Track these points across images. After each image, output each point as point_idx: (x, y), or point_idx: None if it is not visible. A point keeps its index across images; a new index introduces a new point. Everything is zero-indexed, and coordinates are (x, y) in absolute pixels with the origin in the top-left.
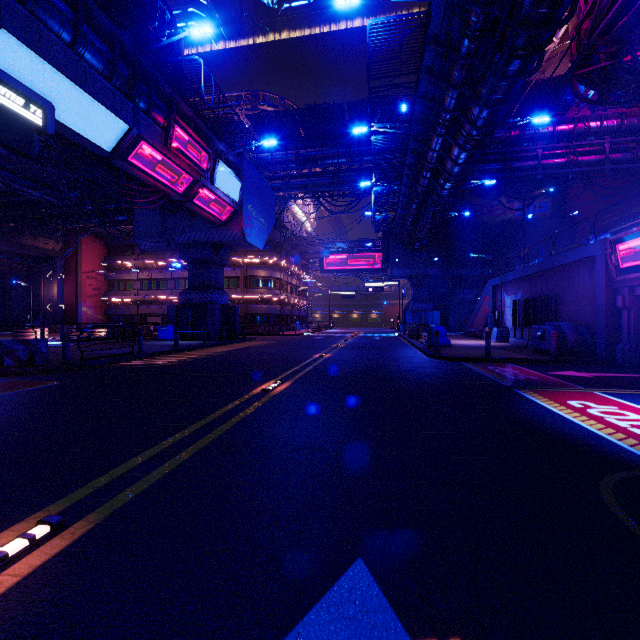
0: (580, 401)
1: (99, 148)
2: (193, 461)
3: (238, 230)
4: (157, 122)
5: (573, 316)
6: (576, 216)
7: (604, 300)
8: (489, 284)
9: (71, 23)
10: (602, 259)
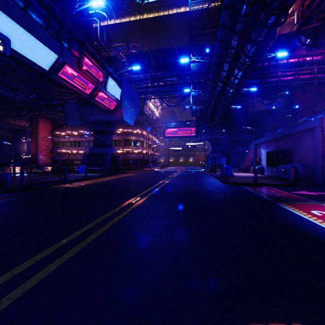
0: (318, 211)
1: (41, 68)
2: (75, 259)
3: (119, 115)
4: (74, 55)
5: (301, 160)
6: (297, 108)
7: (321, 151)
8: (253, 143)
9: None
10: (319, 128)
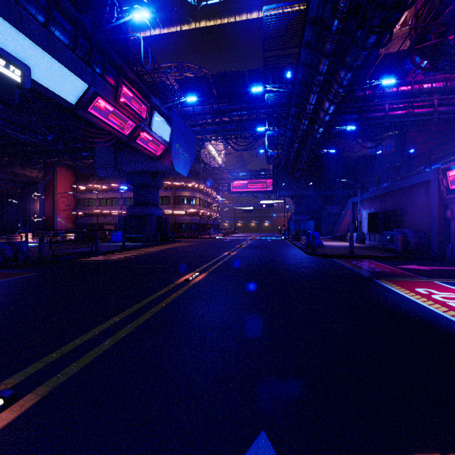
0: (425, 289)
1: (66, 101)
2: (128, 339)
3: (169, 162)
4: (109, 83)
5: (413, 224)
6: (412, 152)
7: (437, 213)
8: (350, 201)
9: (44, 8)
10: (435, 182)
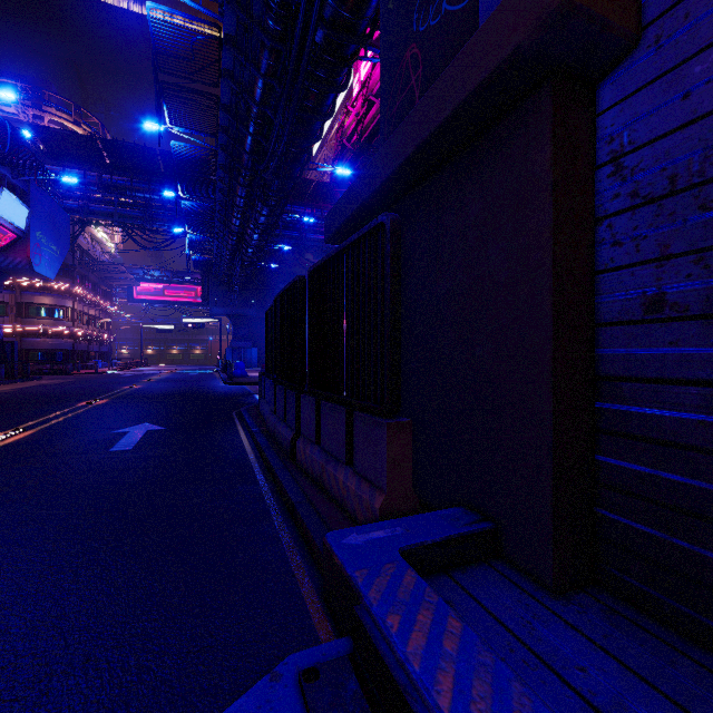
0: None
1: None
2: (66, 420)
3: (23, 258)
4: None
5: None
6: None
7: None
8: None
9: None
10: None
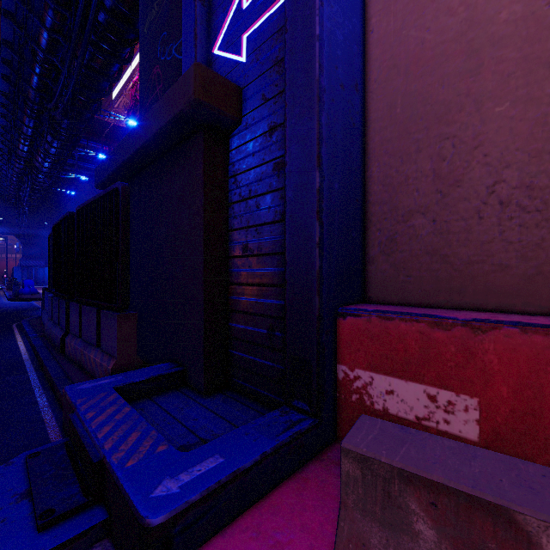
0: None
1: None
2: None
3: None
4: None
5: None
6: None
7: None
8: None
9: None
10: None
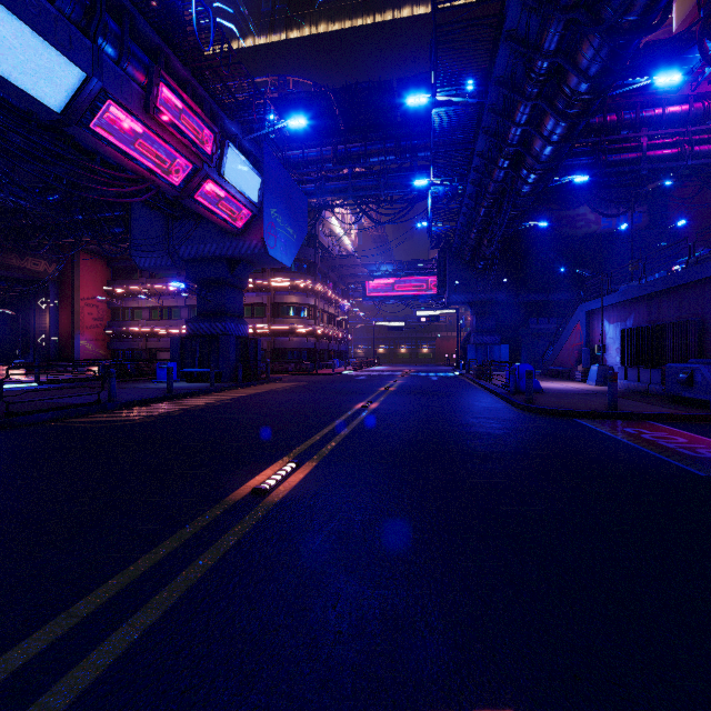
0: None
1: (41, 105)
2: None
3: (258, 240)
4: (136, 80)
5: None
6: (680, 227)
7: None
8: (581, 309)
9: None
10: None
